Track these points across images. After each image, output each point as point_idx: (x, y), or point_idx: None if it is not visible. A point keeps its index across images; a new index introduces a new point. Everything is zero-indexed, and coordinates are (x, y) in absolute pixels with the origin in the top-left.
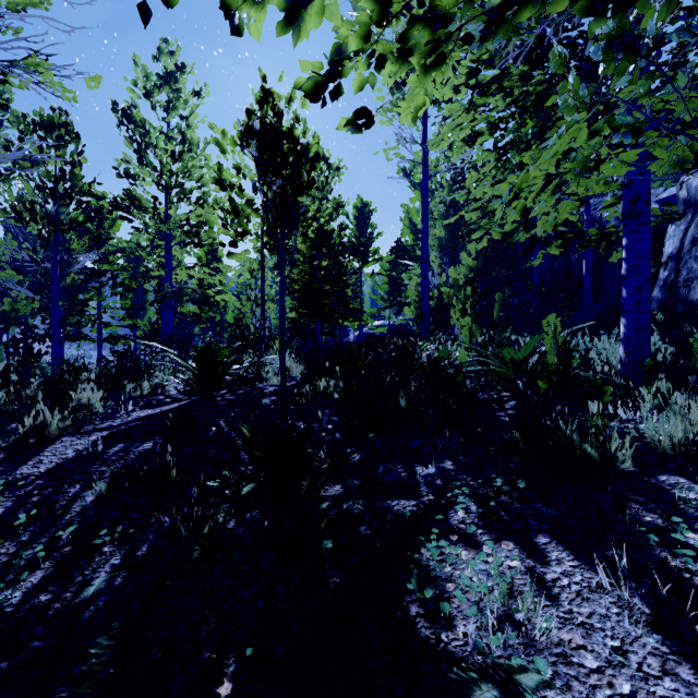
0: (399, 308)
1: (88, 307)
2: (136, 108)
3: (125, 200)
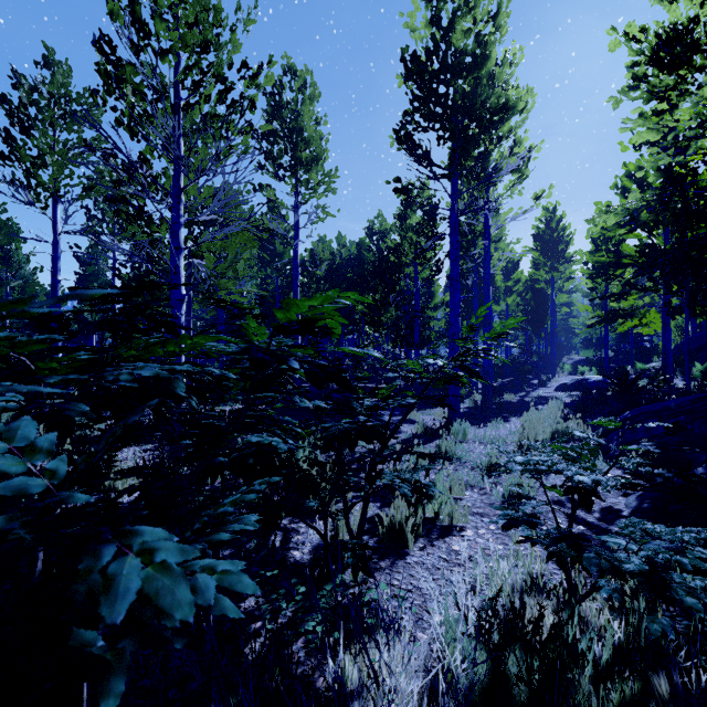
0: None
1: None
2: None
3: None
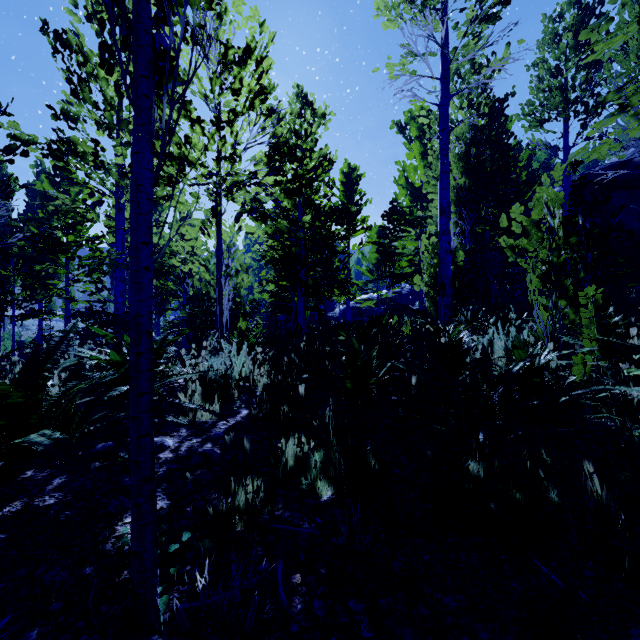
0: (392, 279)
1: (56, 280)
2: (81, 38)
3: (55, 142)
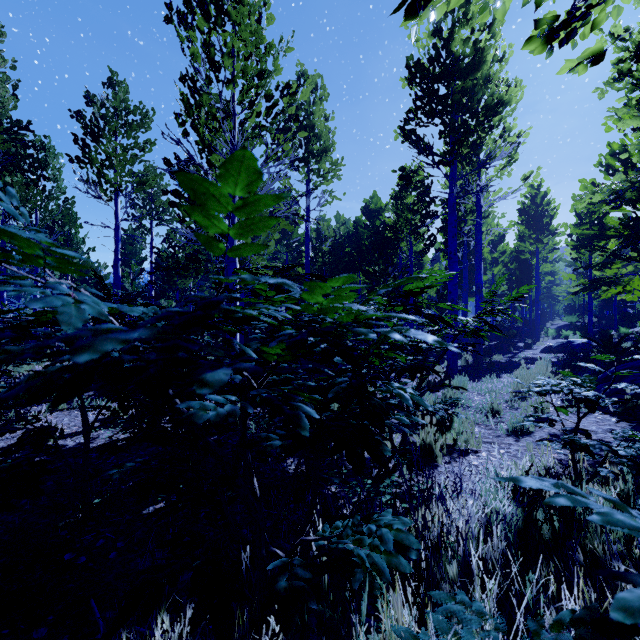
0: None
1: None
2: None
3: None
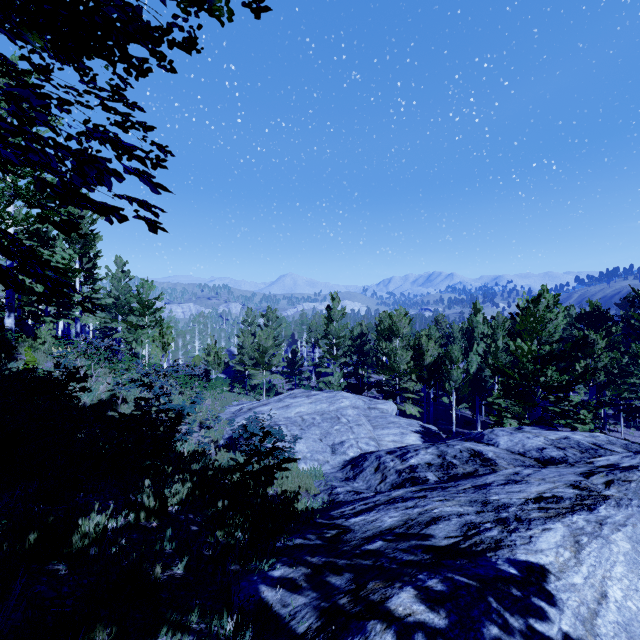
0: None
1: None
2: None
3: None
